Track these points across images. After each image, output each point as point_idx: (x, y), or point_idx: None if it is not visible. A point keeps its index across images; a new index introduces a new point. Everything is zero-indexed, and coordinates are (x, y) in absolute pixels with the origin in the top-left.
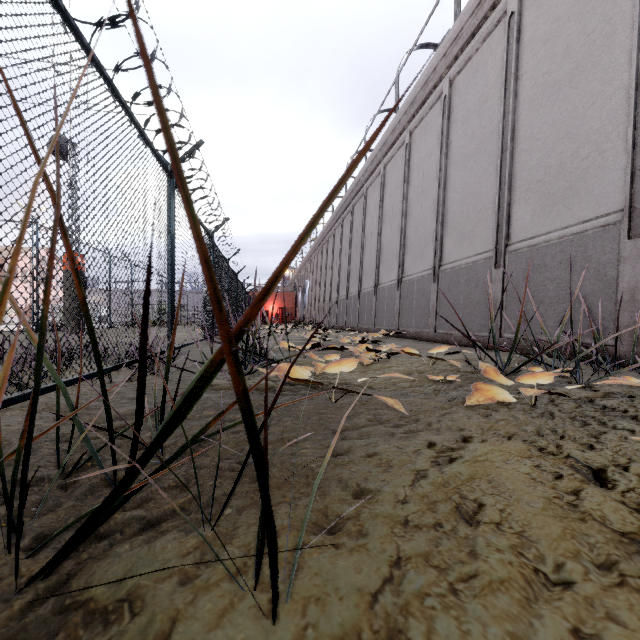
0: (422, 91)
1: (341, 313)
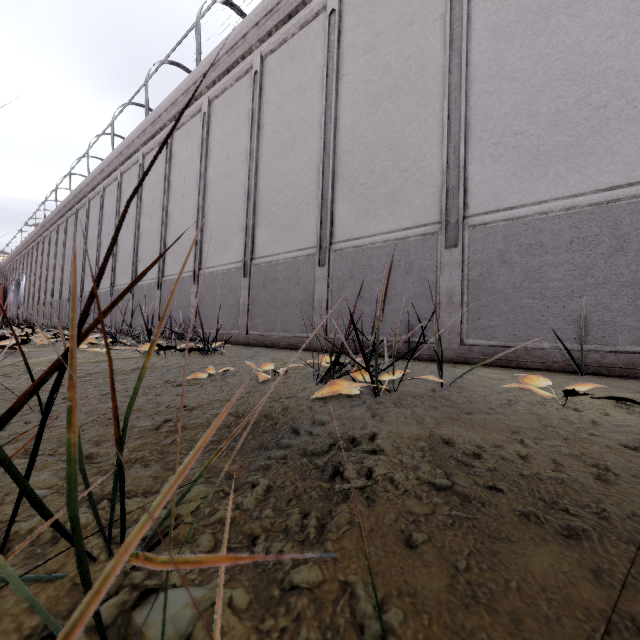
0: (127, 150)
1: (64, 313)
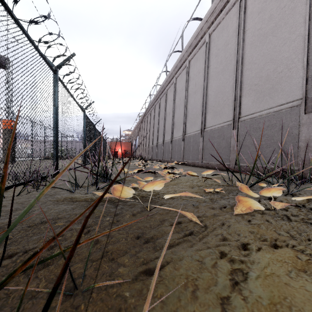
0: (195, 40)
1: (154, 152)
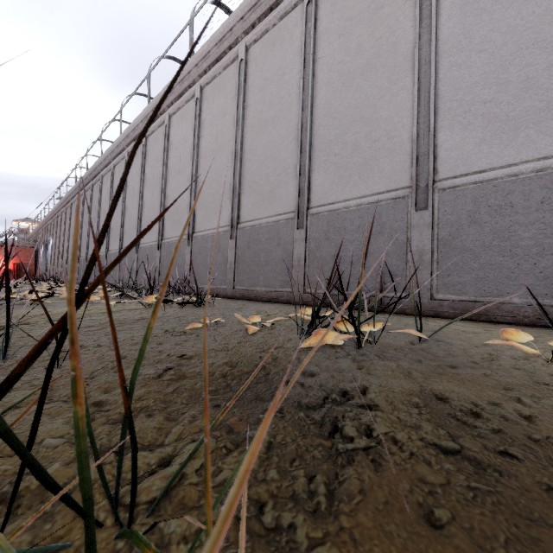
0: (132, 133)
1: (82, 271)
